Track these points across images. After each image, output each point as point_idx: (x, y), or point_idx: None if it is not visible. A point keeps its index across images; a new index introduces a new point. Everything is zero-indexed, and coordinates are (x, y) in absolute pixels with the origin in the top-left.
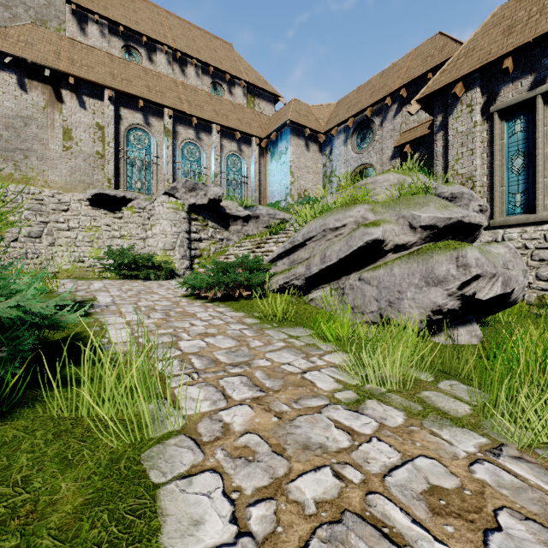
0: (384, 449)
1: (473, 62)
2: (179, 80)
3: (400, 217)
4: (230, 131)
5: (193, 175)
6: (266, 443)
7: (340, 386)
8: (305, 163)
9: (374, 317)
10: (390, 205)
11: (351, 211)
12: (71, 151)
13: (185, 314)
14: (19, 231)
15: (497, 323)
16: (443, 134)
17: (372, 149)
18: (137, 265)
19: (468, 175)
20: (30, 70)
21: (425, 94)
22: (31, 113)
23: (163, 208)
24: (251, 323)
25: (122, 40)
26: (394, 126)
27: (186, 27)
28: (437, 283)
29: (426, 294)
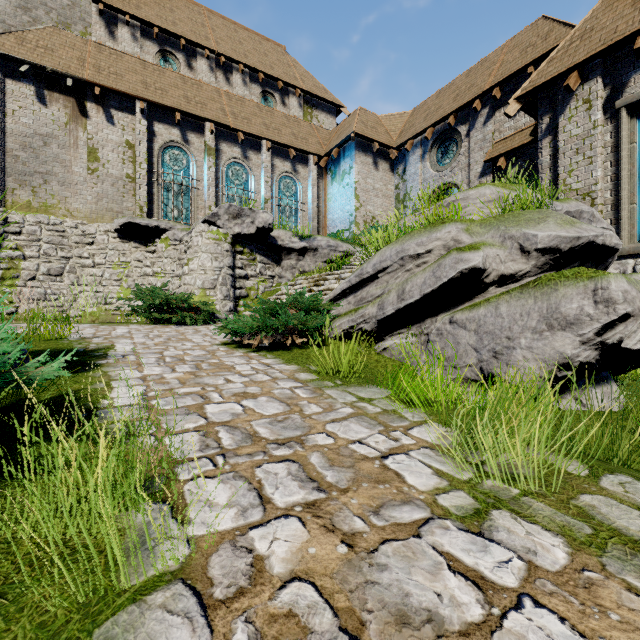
0: (553, 627)
1: (593, 45)
2: (223, 89)
3: (506, 237)
4: (283, 148)
5: (240, 201)
6: (328, 607)
7: (443, 483)
8: (373, 185)
9: (472, 372)
10: (492, 223)
11: (438, 233)
12: (97, 175)
13: (220, 367)
14: (37, 268)
15: (634, 381)
16: (552, 140)
17: (456, 165)
18: (170, 307)
19: (586, 191)
20: (50, 80)
21: (528, 90)
22: (51, 130)
23: (203, 239)
24: (306, 379)
25: (156, 44)
26: (484, 135)
27: (231, 28)
28: (564, 326)
29: (549, 342)
